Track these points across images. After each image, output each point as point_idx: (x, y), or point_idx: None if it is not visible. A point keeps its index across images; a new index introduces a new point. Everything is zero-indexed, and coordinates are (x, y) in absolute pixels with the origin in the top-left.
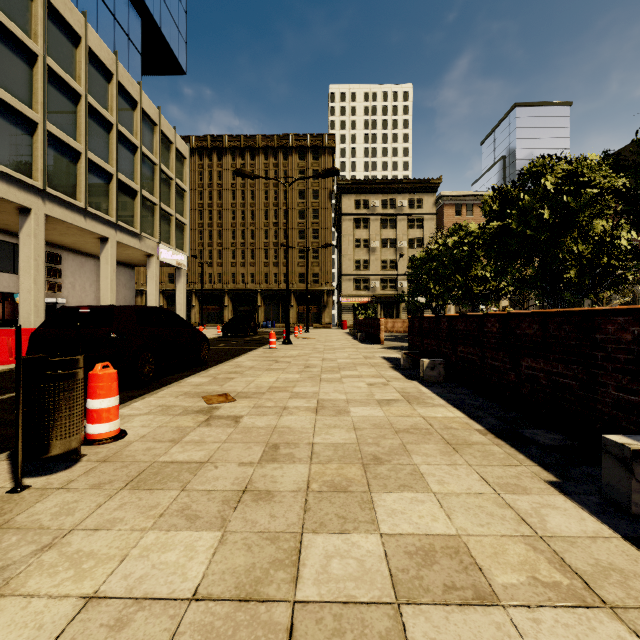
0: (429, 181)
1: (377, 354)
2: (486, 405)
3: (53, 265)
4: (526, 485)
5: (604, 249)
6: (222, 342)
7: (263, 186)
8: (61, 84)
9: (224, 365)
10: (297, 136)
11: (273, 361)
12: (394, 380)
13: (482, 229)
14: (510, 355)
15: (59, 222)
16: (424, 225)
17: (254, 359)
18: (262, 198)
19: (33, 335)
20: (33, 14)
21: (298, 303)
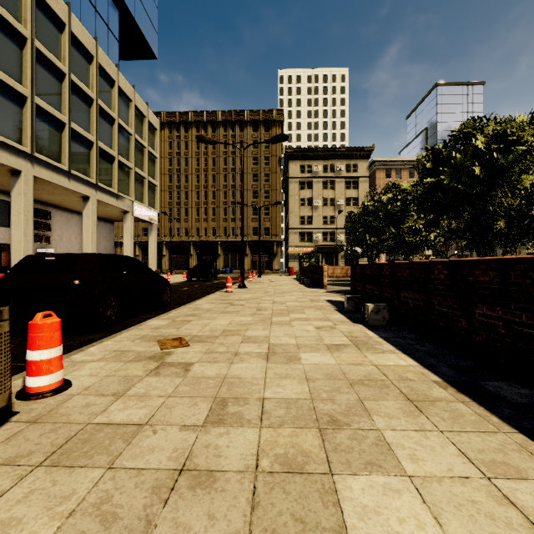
0: (363, 149)
1: (321, 297)
2: (435, 351)
3: (43, 220)
4: (517, 464)
5: (533, 201)
6: (186, 286)
7: (222, 154)
8: (48, 64)
9: (184, 308)
10: (251, 111)
11: (228, 304)
12: (340, 323)
13: (413, 187)
14: (461, 302)
15: (46, 183)
16: (359, 186)
17: (212, 302)
18: (222, 164)
19: None
20: (23, 3)
21: (252, 253)
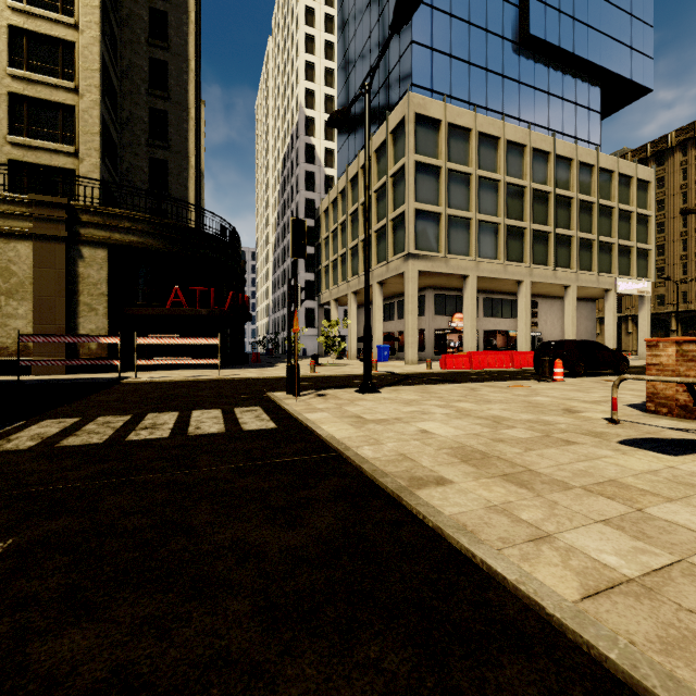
0: None
1: None
2: None
3: (532, 309)
4: None
5: None
6: None
7: None
8: (539, 193)
9: None
10: None
11: None
12: None
13: None
14: None
15: (537, 283)
16: None
17: None
18: None
19: (535, 352)
20: (524, 163)
21: None
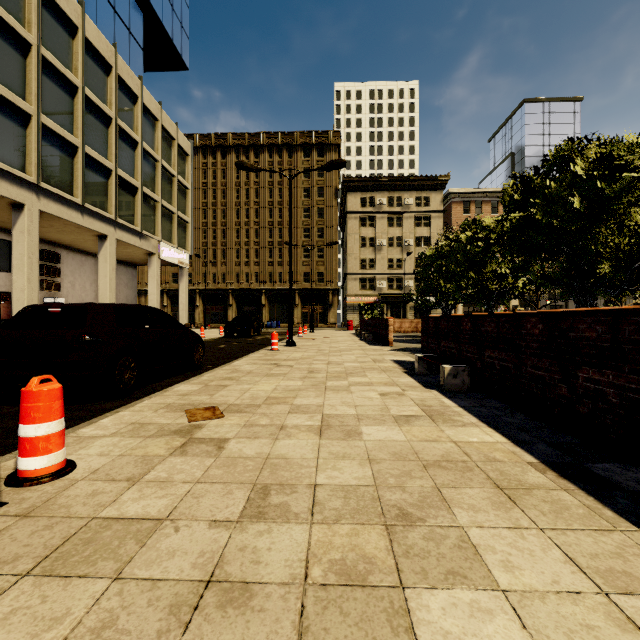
0: (437, 178)
1: (387, 357)
2: (529, 424)
3: (52, 264)
4: None
5: None
6: (223, 343)
7: (267, 184)
8: (57, 75)
9: (220, 369)
10: (302, 133)
11: (274, 365)
12: (410, 389)
13: (497, 223)
14: (560, 363)
15: (55, 219)
16: (431, 223)
17: (253, 362)
18: (266, 196)
19: None
20: (27, 2)
21: (303, 303)
